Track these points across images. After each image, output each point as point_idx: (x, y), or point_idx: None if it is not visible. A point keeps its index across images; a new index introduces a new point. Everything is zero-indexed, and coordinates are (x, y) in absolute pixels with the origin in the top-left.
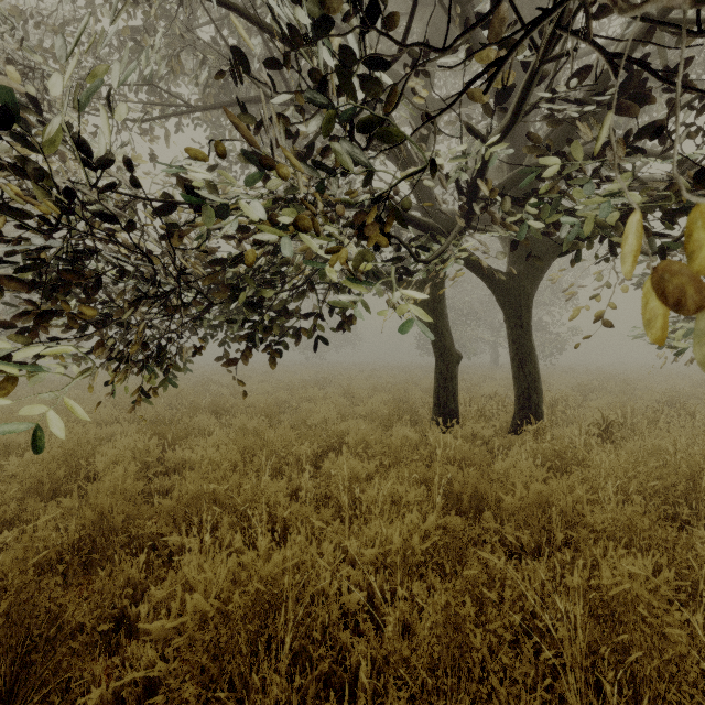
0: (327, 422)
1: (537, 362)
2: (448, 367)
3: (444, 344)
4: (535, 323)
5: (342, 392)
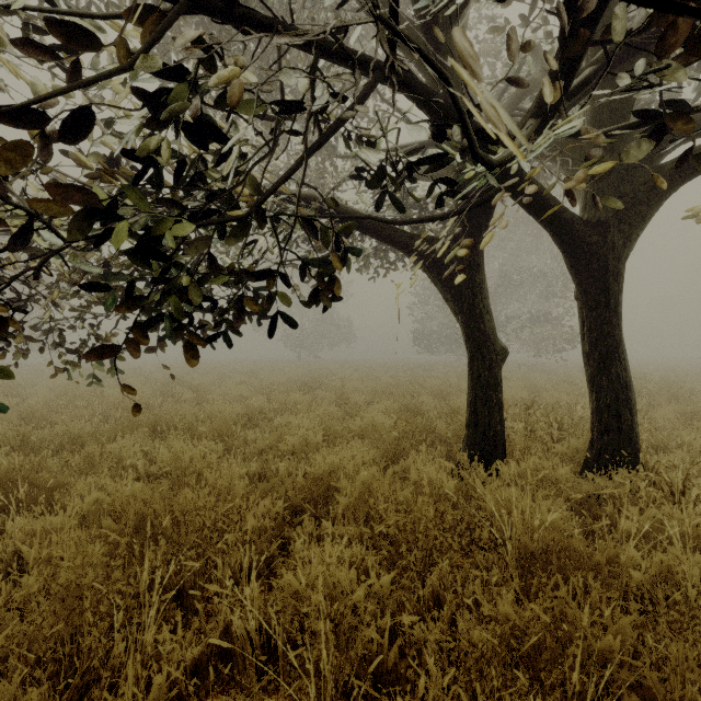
0: (309, 446)
1: (626, 361)
2: (491, 368)
3: (484, 332)
4: (545, 317)
5: (333, 397)
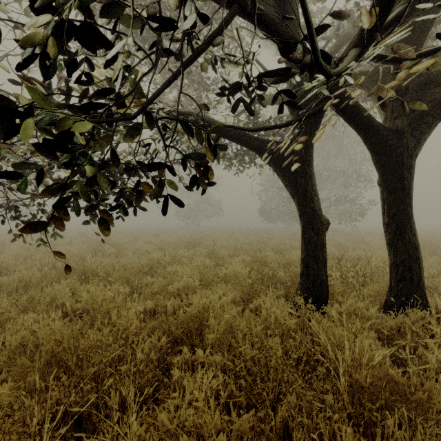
0: (189, 289)
1: (415, 229)
2: (318, 234)
3: (313, 209)
4: (344, 199)
5: (207, 252)
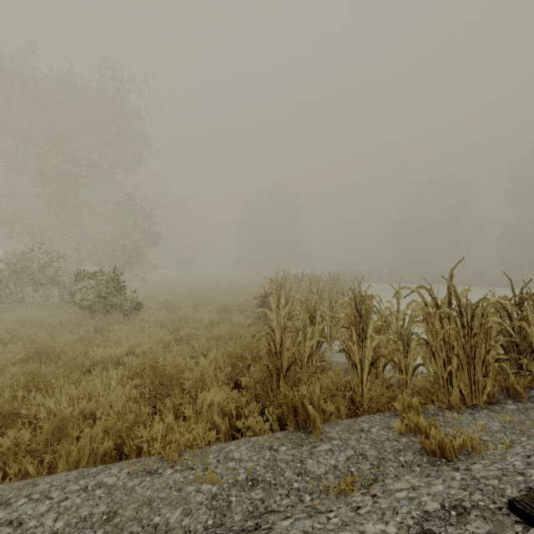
0: None
1: None
2: None
3: None
4: None
5: None
